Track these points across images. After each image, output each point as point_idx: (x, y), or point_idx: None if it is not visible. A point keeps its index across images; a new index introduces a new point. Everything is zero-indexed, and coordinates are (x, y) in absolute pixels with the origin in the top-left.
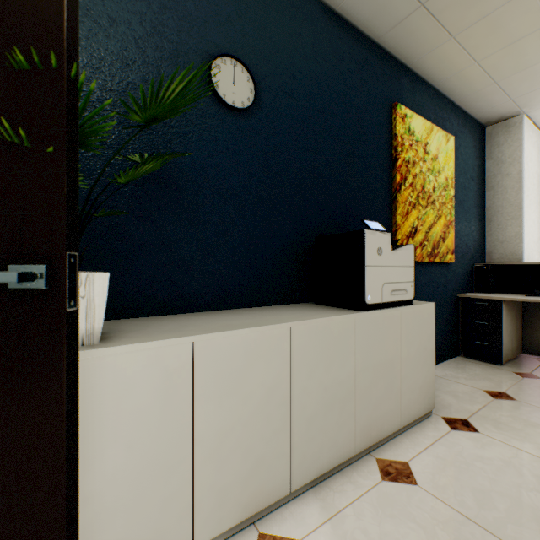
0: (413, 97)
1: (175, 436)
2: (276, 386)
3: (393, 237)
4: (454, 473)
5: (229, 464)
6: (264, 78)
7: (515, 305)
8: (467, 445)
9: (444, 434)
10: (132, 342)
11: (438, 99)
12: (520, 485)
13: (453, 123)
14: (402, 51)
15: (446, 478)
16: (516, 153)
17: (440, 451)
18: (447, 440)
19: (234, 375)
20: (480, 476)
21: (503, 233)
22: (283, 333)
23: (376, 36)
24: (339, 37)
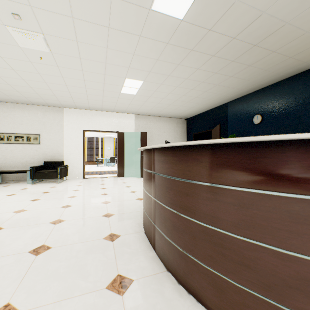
0: None
1: None
2: None
3: None
4: None
5: None
6: (265, 113)
7: None
8: None
9: None
10: None
11: None
12: None
13: None
14: None
15: None
16: None
17: None
18: None
19: None
20: None
21: None
22: None
23: None
24: (293, 82)
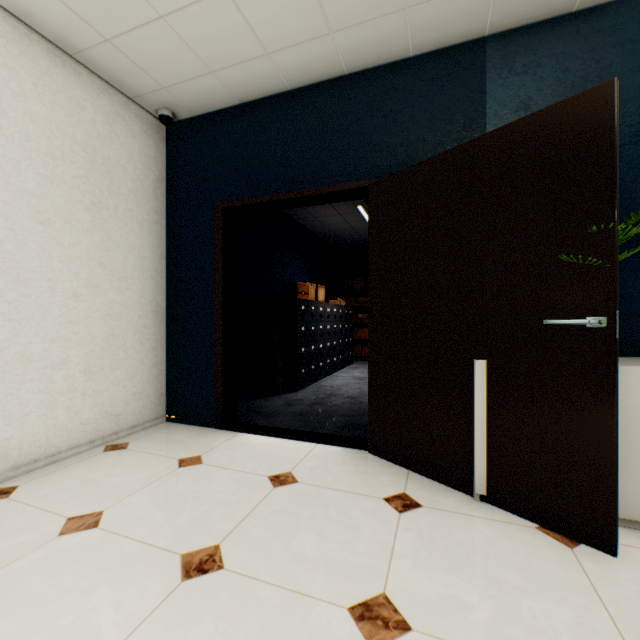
0: None
1: None
2: None
3: None
4: None
5: None
6: None
7: None
8: None
9: None
10: (624, 365)
11: None
12: None
13: None
14: None
15: None
16: None
17: None
18: None
19: None
20: None
21: None
22: None
23: None
24: None
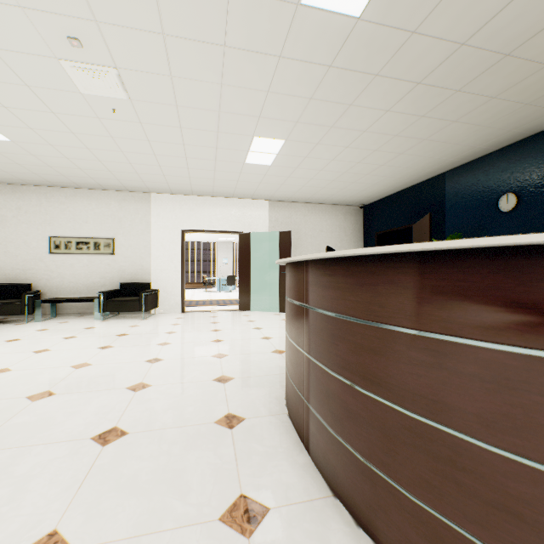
0: None
1: None
2: None
3: None
4: None
5: None
6: (524, 189)
7: None
8: None
9: None
10: None
11: None
12: None
13: None
14: None
15: None
16: None
17: None
18: None
19: None
20: None
21: None
22: None
23: None
24: None
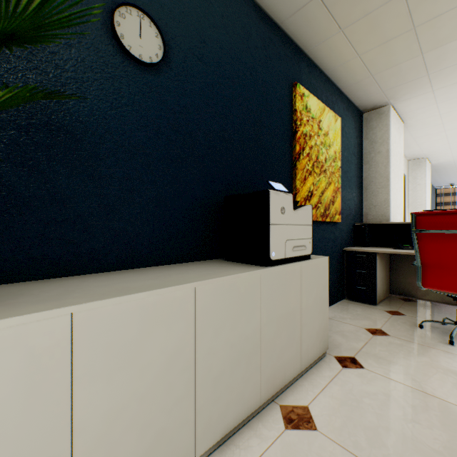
0: (310, 80)
1: (46, 432)
2: (179, 350)
3: (294, 199)
4: (347, 413)
5: (121, 448)
6: (174, 37)
7: (385, 256)
8: (356, 382)
9: (337, 373)
10: None
11: (329, 85)
12: (401, 417)
13: (340, 107)
14: (300, 37)
15: (341, 419)
16: (385, 136)
17: (335, 391)
18: (340, 378)
19: (129, 345)
20: (369, 412)
21: (376, 199)
22: (186, 294)
23: (280, 20)
24: (247, 14)
